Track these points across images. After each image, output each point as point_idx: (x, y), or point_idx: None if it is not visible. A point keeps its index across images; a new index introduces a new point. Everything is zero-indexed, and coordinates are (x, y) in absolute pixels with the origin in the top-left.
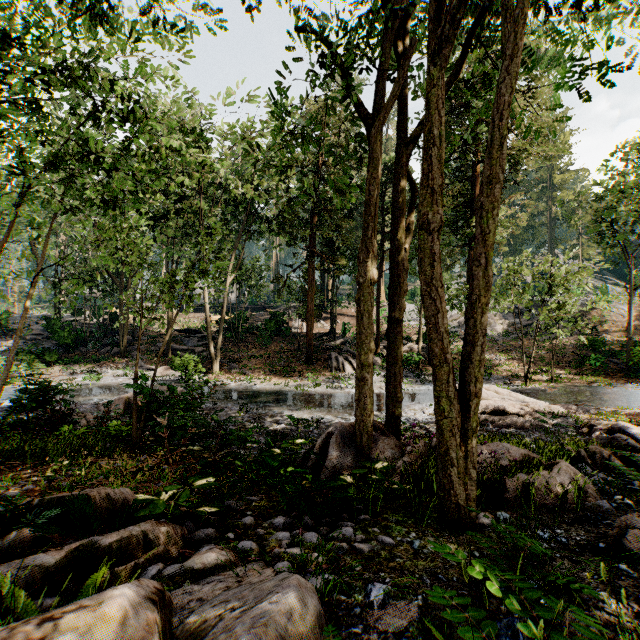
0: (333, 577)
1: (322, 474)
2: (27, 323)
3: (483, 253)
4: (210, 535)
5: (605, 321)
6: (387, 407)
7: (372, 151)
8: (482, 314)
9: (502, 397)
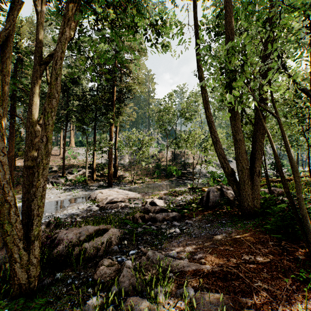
0: None
1: None
2: None
3: (46, 135)
4: None
5: (163, 157)
6: (21, 220)
7: None
8: (44, 169)
9: (119, 193)
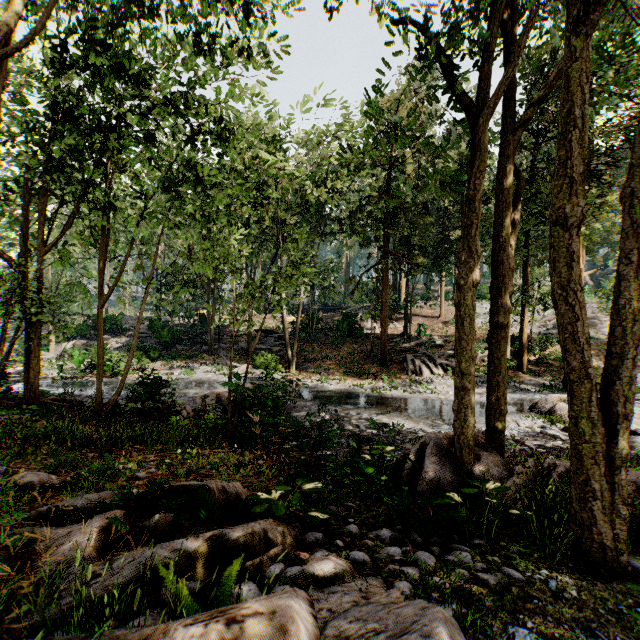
0: (471, 612)
1: (419, 486)
2: (135, 323)
3: (633, 249)
4: (319, 539)
5: None
6: (488, 420)
7: (477, 142)
8: (632, 321)
9: None
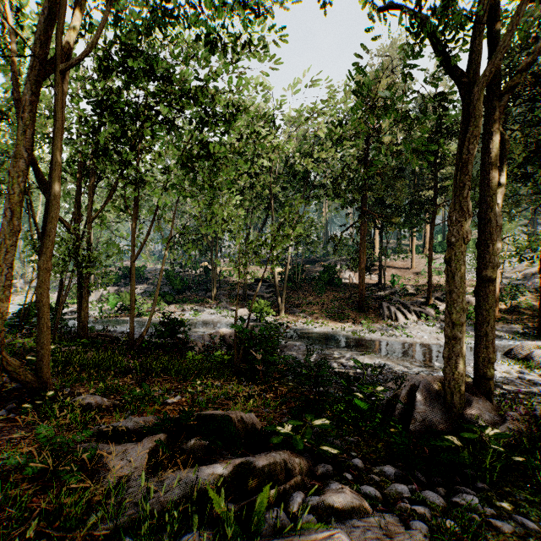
0: None
1: (411, 425)
2: (154, 274)
3: None
4: (330, 471)
5: None
6: (477, 367)
7: (471, 109)
8: None
9: None
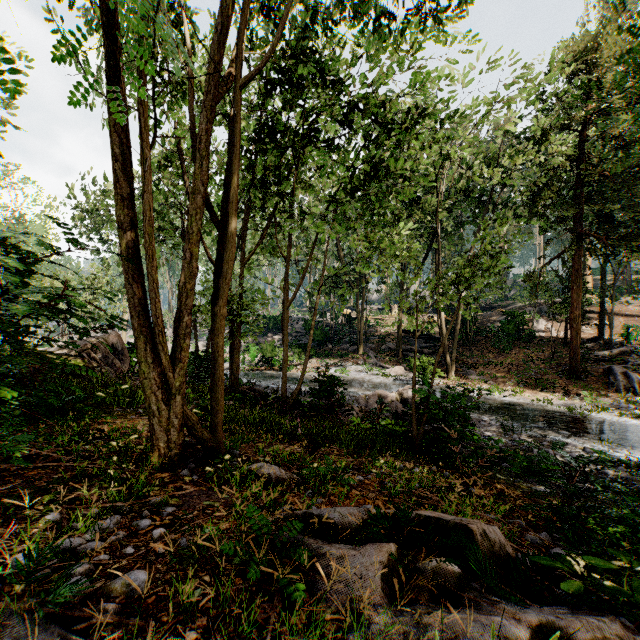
0: None
1: None
2: (291, 323)
3: None
4: None
5: None
6: None
7: None
8: None
9: None
